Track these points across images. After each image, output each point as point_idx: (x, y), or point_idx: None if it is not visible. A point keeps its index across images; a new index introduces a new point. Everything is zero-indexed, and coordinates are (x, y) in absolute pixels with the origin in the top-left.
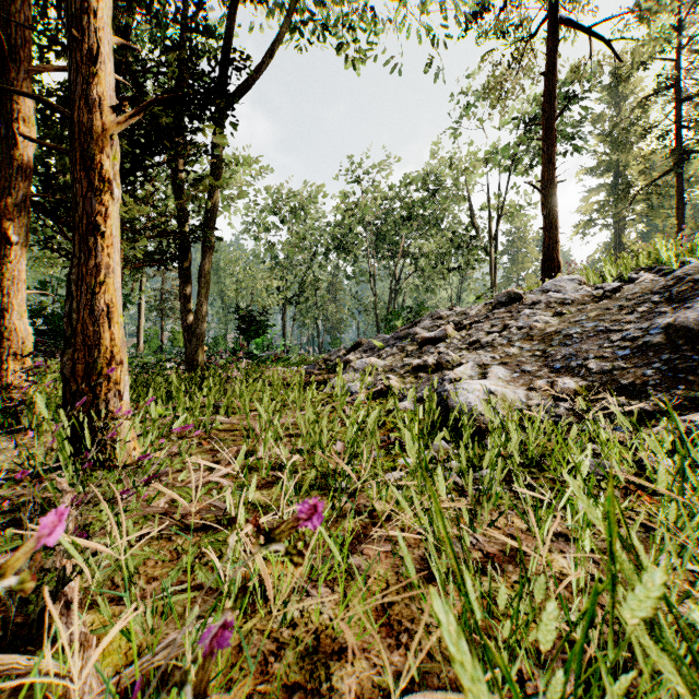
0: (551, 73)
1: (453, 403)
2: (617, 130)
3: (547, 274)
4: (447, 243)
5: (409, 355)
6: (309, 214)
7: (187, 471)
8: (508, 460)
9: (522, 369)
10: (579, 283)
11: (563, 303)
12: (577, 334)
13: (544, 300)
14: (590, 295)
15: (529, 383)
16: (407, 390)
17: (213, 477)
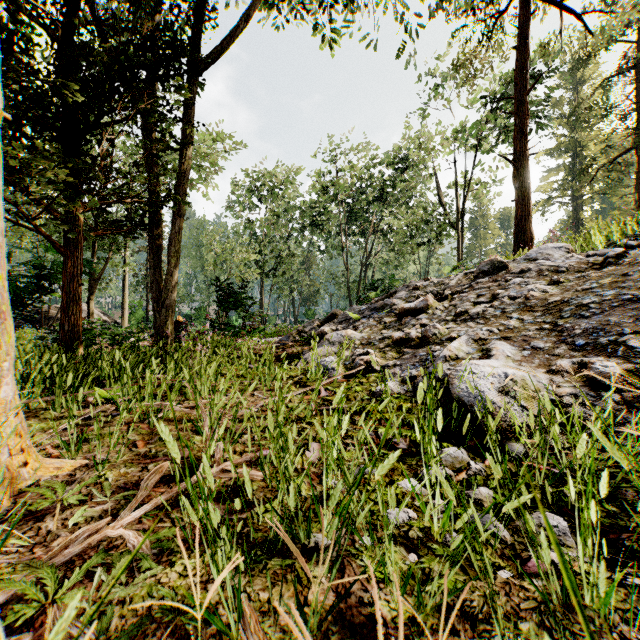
0: (523, 47)
1: (459, 391)
2: (579, 111)
3: (520, 246)
4: (416, 218)
5: (387, 327)
6: (285, 193)
7: (86, 507)
8: (565, 488)
9: (532, 346)
10: (567, 251)
11: (556, 270)
12: (594, 304)
13: (534, 268)
14: (587, 262)
15: (547, 364)
16: (390, 367)
17: (114, 529)
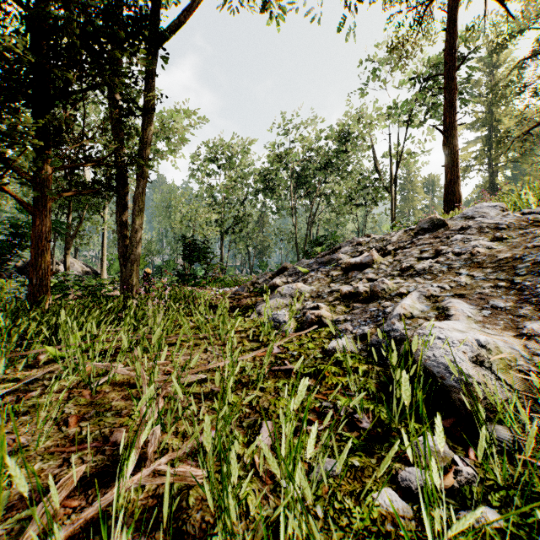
0: (452, 29)
1: (425, 358)
2: (496, 89)
3: (449, 206)
4: (354, 183)
5: (334, 280)
6: (242, 162)
7: None
8: None
9: (491, 305)
10: (501, 209)
11: (496, 227)
12: None
13: (474, 225)
14: (526, 219)
15: (513, 326)
16: (341, 322)
17: None
